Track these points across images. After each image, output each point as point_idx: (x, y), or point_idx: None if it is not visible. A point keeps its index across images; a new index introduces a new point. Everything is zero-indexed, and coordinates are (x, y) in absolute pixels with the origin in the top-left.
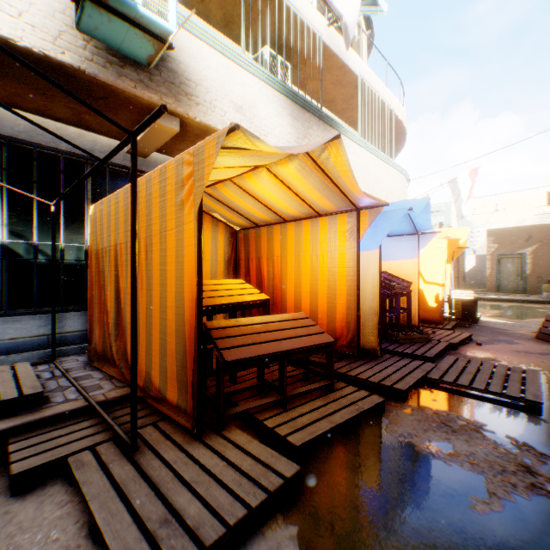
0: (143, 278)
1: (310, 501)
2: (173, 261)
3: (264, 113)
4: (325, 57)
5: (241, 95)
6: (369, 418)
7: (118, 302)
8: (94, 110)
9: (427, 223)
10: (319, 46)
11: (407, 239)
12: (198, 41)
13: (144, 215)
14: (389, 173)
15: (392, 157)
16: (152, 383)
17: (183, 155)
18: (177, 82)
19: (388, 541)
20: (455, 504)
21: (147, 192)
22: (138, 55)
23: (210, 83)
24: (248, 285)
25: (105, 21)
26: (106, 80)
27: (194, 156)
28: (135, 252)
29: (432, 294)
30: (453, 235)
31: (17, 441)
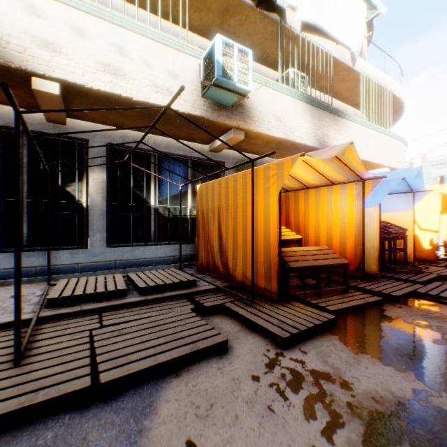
0: (240, 225)
1: (342, 331)
2: (262, 217)
3: (292, 118)
4: (333, 65)
5: (279, 109)
6: (372, 308)
7: (220, 238)
8: (240, 153)
9: (419, 184)
10: (329, 60)
11: (403, 196)
12: (255, 83)
13: (241, 192)
14: (387, 142)
15: (390, 125)
16: (247, 279)
17: (269, 164)
18: (244, 111)
19: (383, 345)
20: (423, 340)
21: (243, 181)
22: (228, 103)
23: (261, 107)
24: (288, 230)
25: (217, 92)
26: (212, 119)
27: (277, 166)
28: (253, 213)
29: (426, 238)
30: (446, 190)
31: (196, 297)
